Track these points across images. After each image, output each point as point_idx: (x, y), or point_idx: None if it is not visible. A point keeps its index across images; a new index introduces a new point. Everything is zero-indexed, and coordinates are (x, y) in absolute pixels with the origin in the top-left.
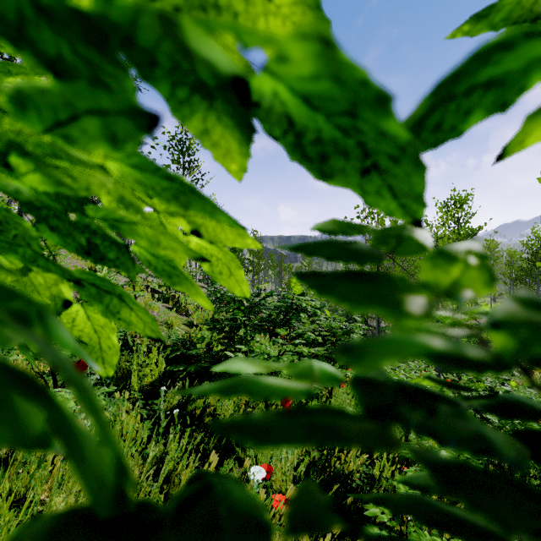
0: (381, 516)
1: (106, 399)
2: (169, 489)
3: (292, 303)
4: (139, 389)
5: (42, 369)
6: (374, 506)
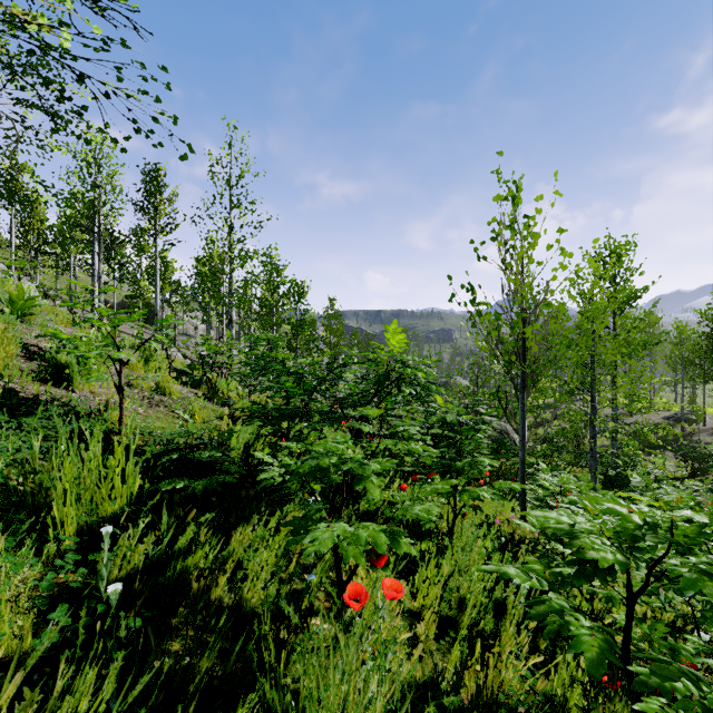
0: None
1: None
2: None
3: None
4: (85, 528)
5: None
6: None
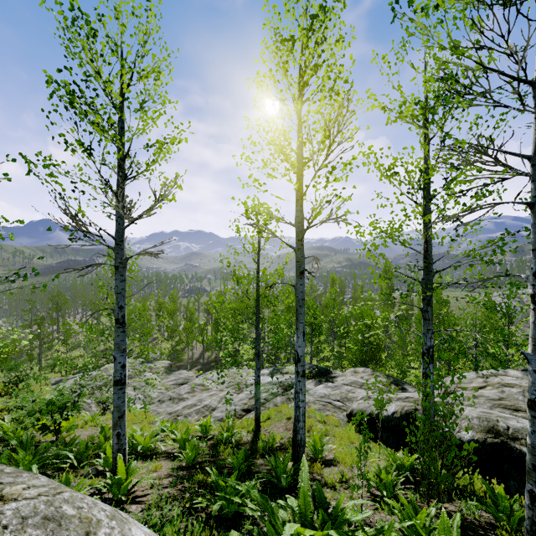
0: None
1: None
2: None
3: None
4: None
5: None
6: None
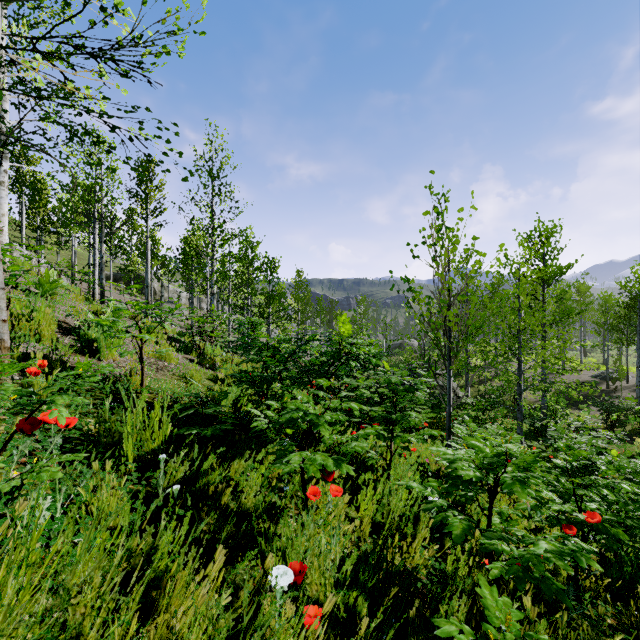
0: (459, 636)
1: (84, 471)
2: (158, 599)
3: (340, 350)
4: (137, 458)
5: (3, 432)
6: (448, 622)
